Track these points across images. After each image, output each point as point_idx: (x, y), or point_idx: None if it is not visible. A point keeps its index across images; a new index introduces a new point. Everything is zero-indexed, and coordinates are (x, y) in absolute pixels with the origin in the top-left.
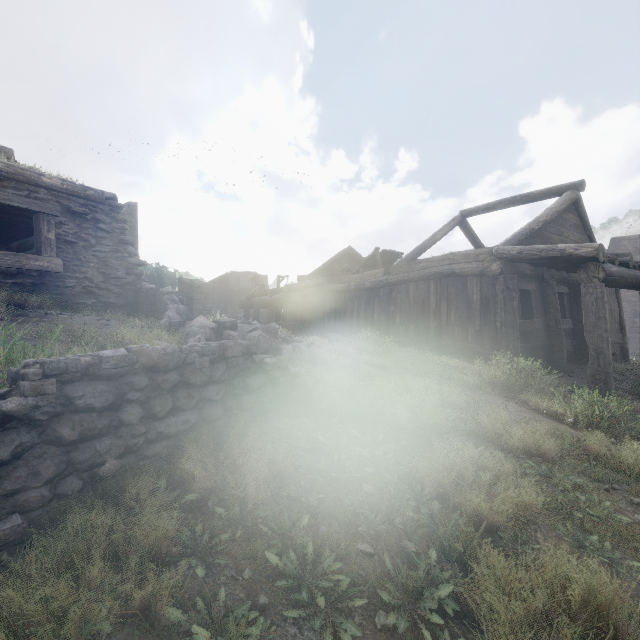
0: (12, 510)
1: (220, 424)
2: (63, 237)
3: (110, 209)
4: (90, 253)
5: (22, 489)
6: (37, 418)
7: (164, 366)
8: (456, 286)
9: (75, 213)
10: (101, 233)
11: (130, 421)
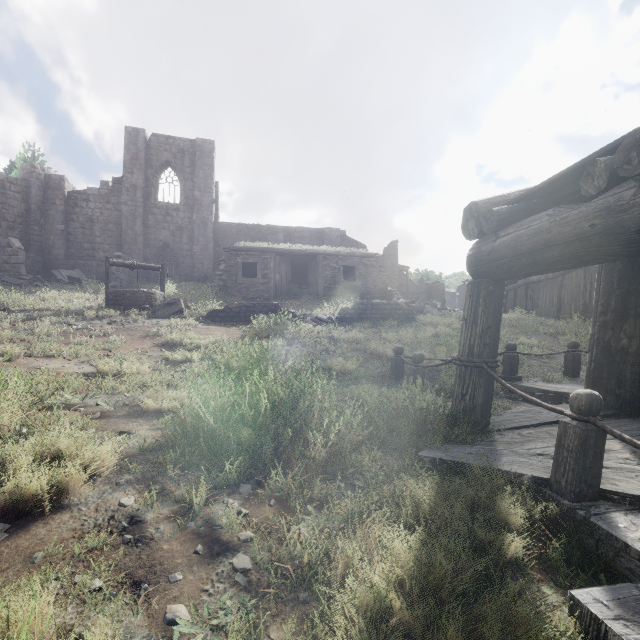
0: (353, 320)
1: (387, 319)
2: (361, 273)
3: (376, 259)
4: (369, 278)
5: (354, 318)
6: (355, 309)
7: (374, 304)
8: (595, 272)
9: (365, 264)
10: (373, 269)
11: (368, 313)
